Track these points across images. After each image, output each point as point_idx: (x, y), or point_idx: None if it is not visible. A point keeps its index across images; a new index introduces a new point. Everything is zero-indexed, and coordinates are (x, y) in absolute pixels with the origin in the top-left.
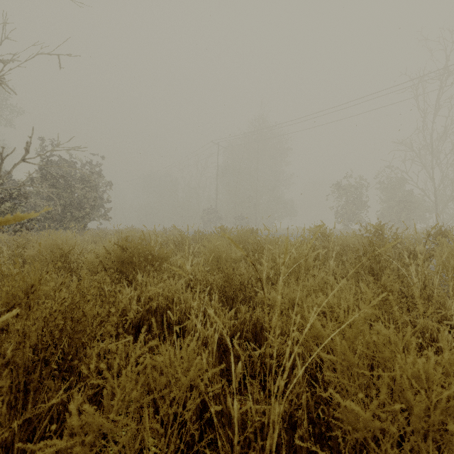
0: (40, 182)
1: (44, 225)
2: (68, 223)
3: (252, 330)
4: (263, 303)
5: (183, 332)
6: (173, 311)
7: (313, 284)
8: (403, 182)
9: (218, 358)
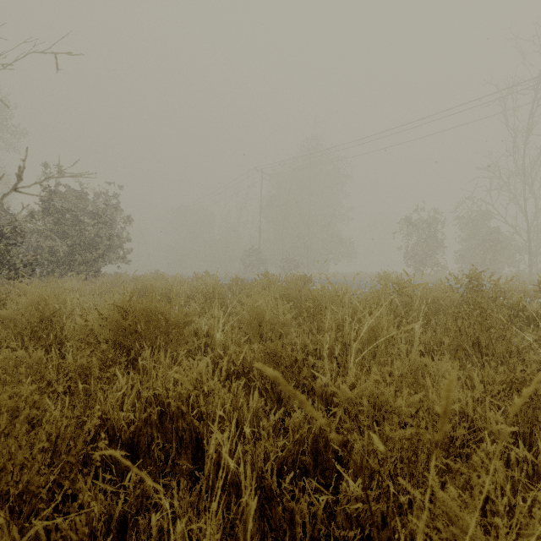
0: (42, 217)
1: (48, 271)
2: (77, 267)
3: (312, 447)
4: (326, 395)
5: (203, 452)
6: (188, 419)
7: (402, 369)
8: (488, 217)
9: (257, 512)
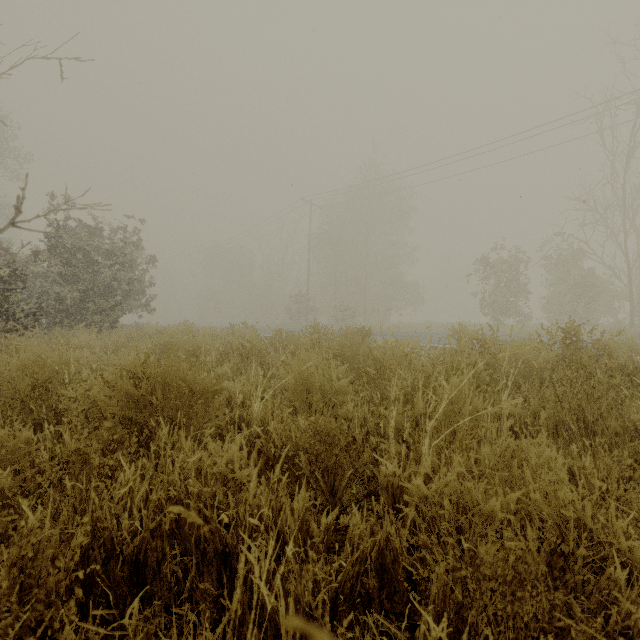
0: (48, 258)
1: (55, 321)
2: (91, 317)
3: (376, 563)
4: (392, 488)
5: (232, 570)
6: (212, 526)
7: (492, 455)
8: (581, 257)
9: None
